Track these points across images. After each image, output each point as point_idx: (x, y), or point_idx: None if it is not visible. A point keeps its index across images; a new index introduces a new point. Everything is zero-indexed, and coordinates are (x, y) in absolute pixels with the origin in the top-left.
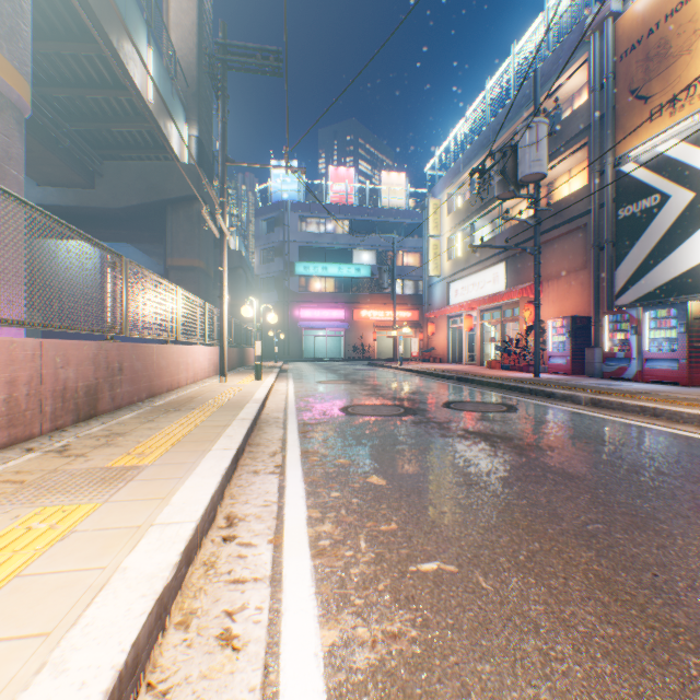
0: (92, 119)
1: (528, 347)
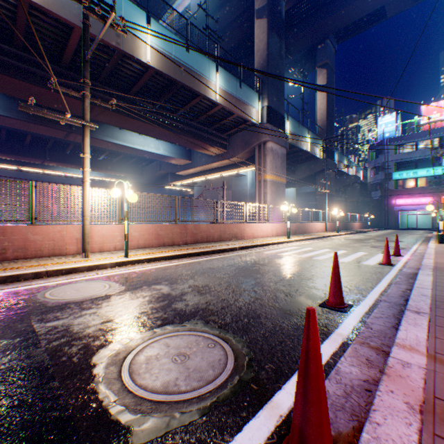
0: (293, 157)
1: None
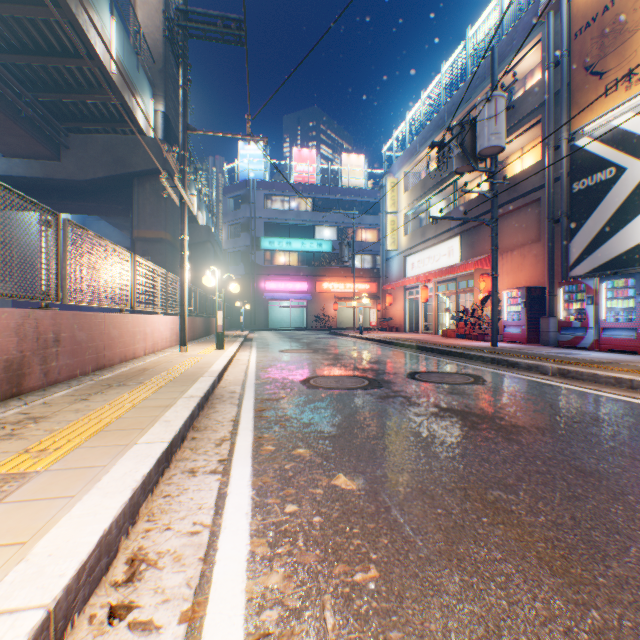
0: (55, 90)
1: (484, 316)
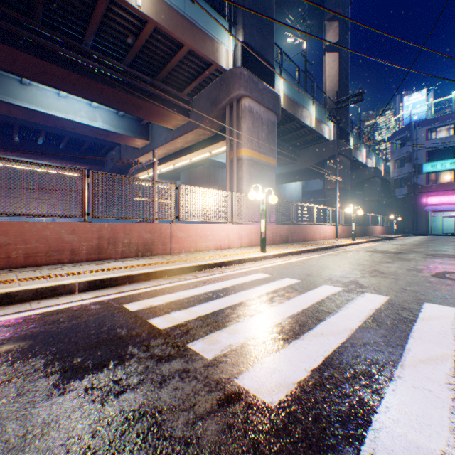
0: (294, 139)
1: None
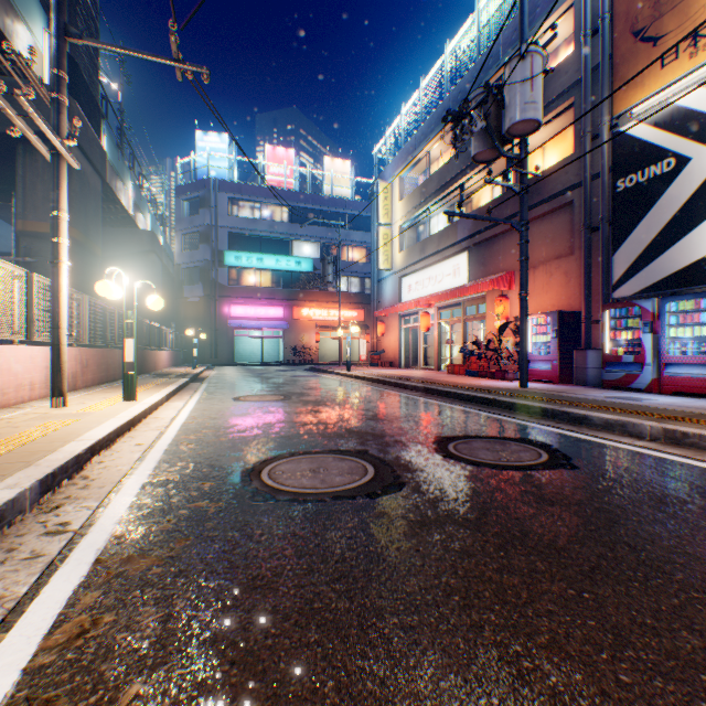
0: None
1: (504, 349)
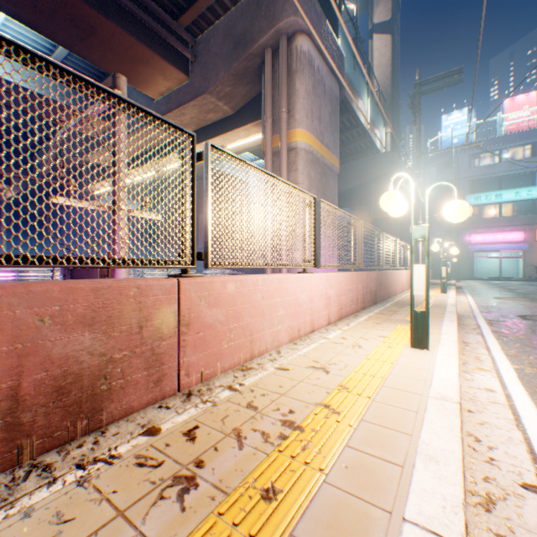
0: None
1: None
